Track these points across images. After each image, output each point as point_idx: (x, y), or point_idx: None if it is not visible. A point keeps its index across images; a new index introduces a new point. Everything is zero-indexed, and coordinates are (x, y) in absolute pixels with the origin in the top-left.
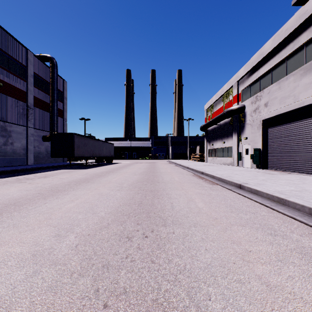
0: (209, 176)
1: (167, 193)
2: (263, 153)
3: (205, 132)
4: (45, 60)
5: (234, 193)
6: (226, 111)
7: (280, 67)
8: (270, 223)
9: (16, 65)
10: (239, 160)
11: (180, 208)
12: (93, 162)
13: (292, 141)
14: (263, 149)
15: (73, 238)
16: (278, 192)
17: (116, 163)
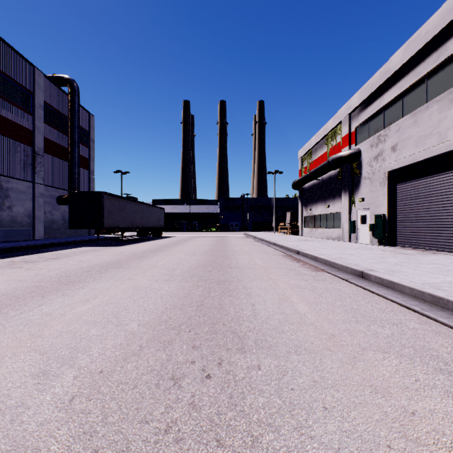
0: (309, 257)
1: (245, 287)
2: (388, 222)
3: (299, 191)
4: (61, 84)
5: (353, 287)
6: (333, 160)
7: (416, 90)
8: (432, 345)
9: (17, 89)
10: (352, 232)
11: (268, 315)
12: (134, 235)
13: (435, 203)
14: (389, 216)
15: (70, 379)
16: (429, 285)
17: (168, 237)
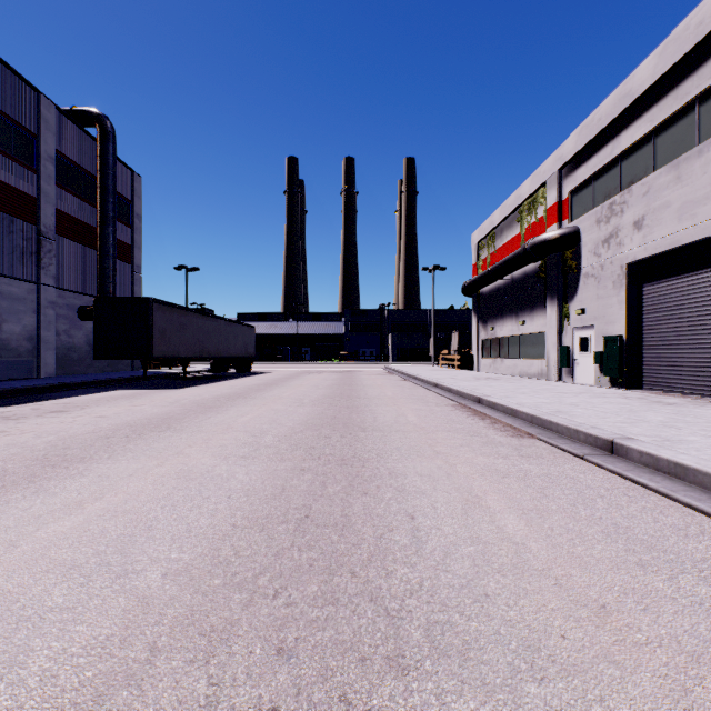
0: (500, 409)
1: (392, 472)
2: (629, 348)
3: (474, 298)
4: (86, 122)
5: (599, 472)
6: (532, 245)
7: (678, 123)
8: None
9: (10, 129)
10: (564, 365)
11: (446, 546)
12: (206, 370)
13: None
14: (630, 338)
15: None
16: None
17: (261, 373)
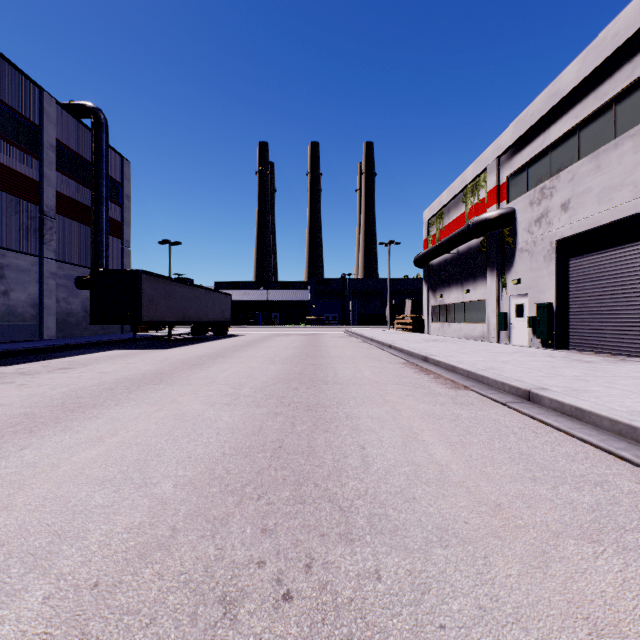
0: (442, 366)
1: (348, 415)
2: (557, 314)
3: (425, 269)
4: (82, 114)
5: (516, 415)
6: (474, 224)
7: (598, 120)
8: None
9: (17, 122)
10: (502, 329)
11: (388, 467)
12: (187, 333)
13: (628, 286)
14: (558, 305)
15: (35, 603)
16: None
17: (236, 336)
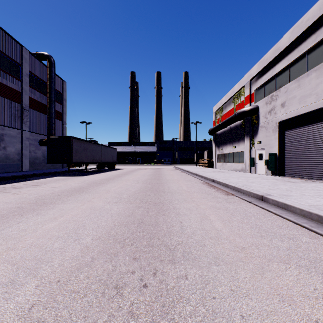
0: (221, 184)
1: (174, 207)
2: (279, 158)
3: (214, 136)
4: (42, 58)
5: (256, 207)
6: (238, 113)
7: (299, 62)
8: (322, 257)
9: (10, 62)
10: (252, 166)
11: (192, 231)
12: (95, 168)
13: (313, 144)
14: (279, 154)
15: (32, 288)
16: (314, 207)
17: (119, 169)
